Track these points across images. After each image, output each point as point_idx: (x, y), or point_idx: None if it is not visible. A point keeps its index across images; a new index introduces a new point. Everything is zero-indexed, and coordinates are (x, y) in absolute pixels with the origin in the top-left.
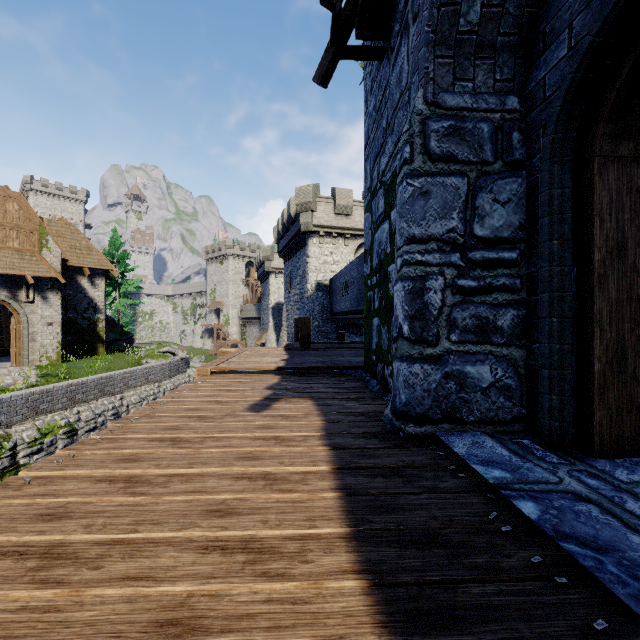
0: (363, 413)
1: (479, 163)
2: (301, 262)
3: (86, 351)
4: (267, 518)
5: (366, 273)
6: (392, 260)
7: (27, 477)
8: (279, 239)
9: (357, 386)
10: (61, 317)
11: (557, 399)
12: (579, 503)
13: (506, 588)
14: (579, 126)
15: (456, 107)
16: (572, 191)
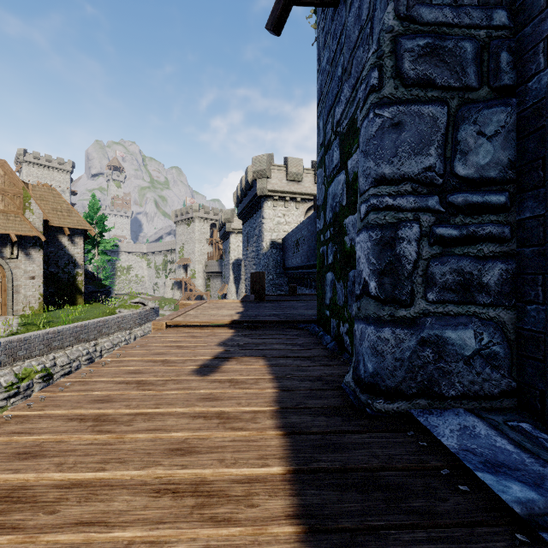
0: (320, 377)
1: (461, 89)
2: (257, 223)
3: (66, 302)
4: None
5: (319, 228)
6: (349, 211)
7: None
8: (238, 203)
9: (311, 342)
10: (43, 271)
11: None
12: None
13: None
14: None
15: (434, 22)
16: None
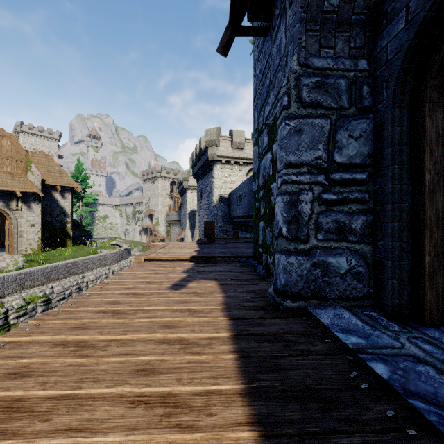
0: (253, 291)
1: (338, 109)
2: (208, 182)
3: (58, 244)
4: (181, 376)
5: (254, 189)
6: (273, 180)
7: (2, 342)
8: (193, 166)
9: (248, 270)
10: (41, 220)
11: (397, 283)
12: (419, 365)
13: (368, 439)
14: (414, 80)
15: (321, 67)
16: (408, 128)
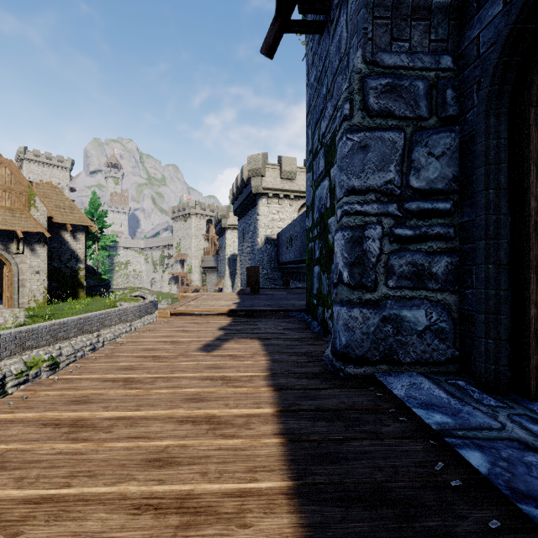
0: (305, 353)
1: (415, 119)
2: (252, 219)
3: (69, 295)
4: (207, 469)
5: (308, 226)
6: (332, 213)
7: None
8: (234, 200)
9: (300, 327)
10: (47, 266)
11: (493, 343)
12: (527, 453)
13: None
14: (514, 79)
15: (393, 66)
16: (507, 142)
